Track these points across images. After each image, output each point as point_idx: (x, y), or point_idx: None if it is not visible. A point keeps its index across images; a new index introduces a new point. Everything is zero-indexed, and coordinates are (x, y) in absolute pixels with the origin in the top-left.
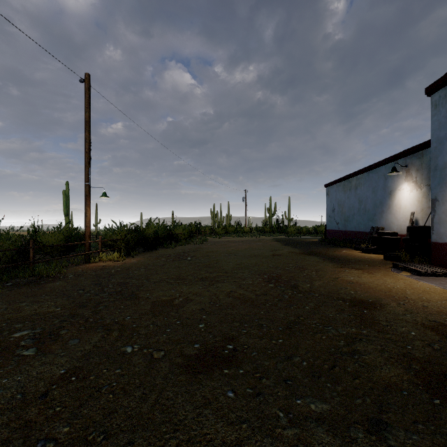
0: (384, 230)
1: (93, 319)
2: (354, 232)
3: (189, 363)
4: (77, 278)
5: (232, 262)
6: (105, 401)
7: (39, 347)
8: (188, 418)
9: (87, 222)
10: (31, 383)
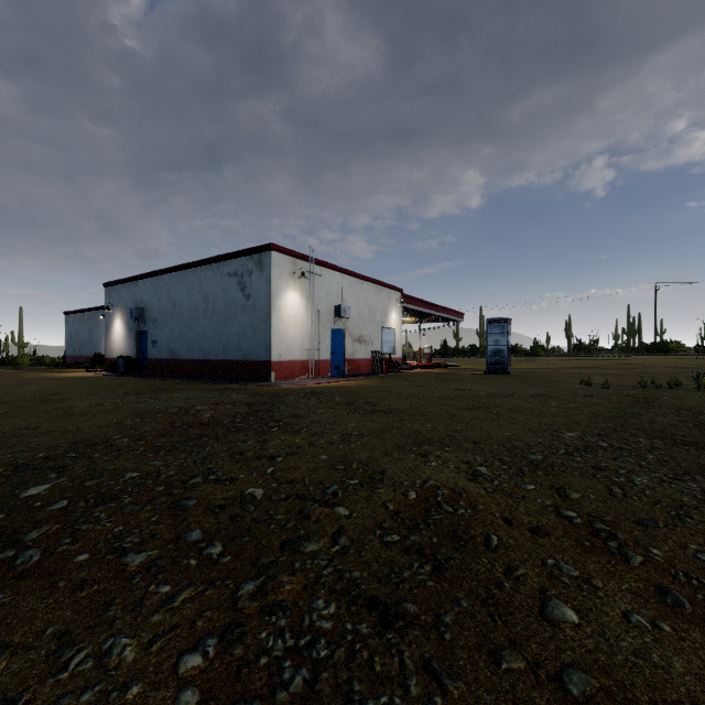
0: (103, 354)
1: None
2: (87, 357)
3: None
4: None
5: None
6: None
7: None
8: None
9: None
10: None
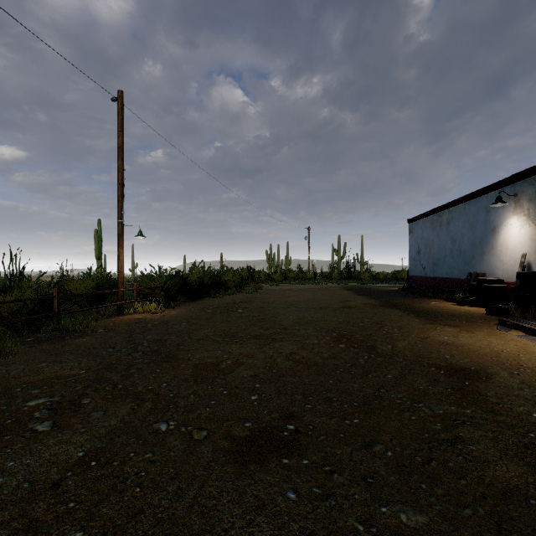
0: (485, 276)
1: (122, 385)
2: (445, 279)
3: (238, 448)
4: (107, 333)
5: (293, 316)
6: (130, 497)
7: (56, 420)
8: (236, 526)
9: (120, 266)
10: (41, 467)
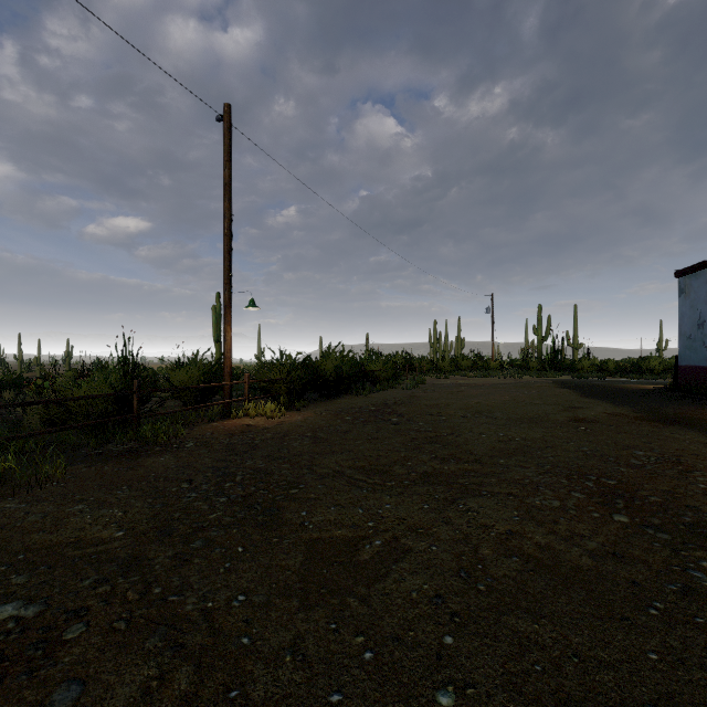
0: None
1: (161, 588)
2: None
3: None
4: (196, 449)
5: (487, 435)
6: None
7: None
8: None
9: (227, 350)
10: None
